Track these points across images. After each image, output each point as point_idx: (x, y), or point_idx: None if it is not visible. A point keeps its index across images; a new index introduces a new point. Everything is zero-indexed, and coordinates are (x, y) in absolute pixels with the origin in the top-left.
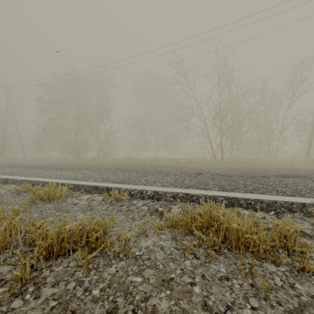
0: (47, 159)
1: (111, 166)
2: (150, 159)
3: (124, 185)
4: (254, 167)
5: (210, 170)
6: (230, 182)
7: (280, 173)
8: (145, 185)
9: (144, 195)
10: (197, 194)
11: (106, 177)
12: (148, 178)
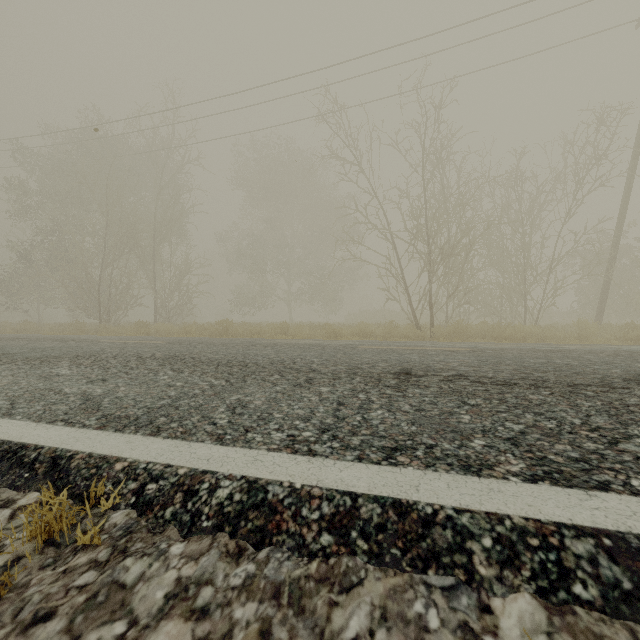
0: (27, 326)
1: (161, 345)
2: (272, 325)
3: (136, 439)
4: (527, 348)
5: (428, 360)
6: (531, 415)
7: (632, 370)
8: (219, 442)
9: (199, 508)
10: (450, 511)
11: (103, 393)
12: (243, 399)
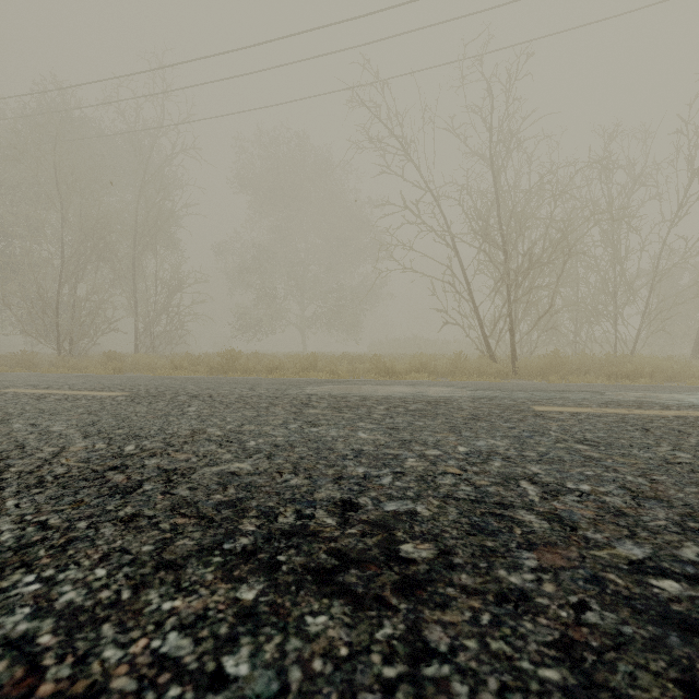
0: None
1: (108, 407)
2: (294, 357)
3: None
4: None
5: None
6: None
7: None
8: None
9: None
10: None
11: None
12: None
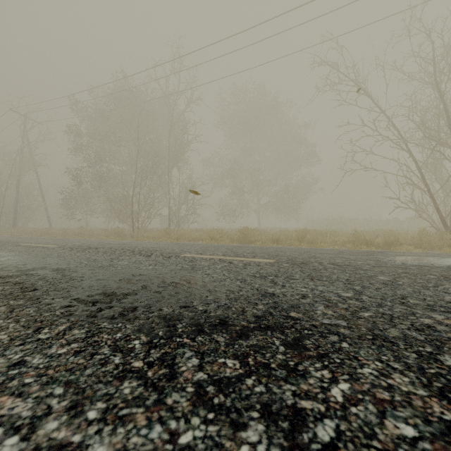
0: (83, 231)
1: (309, 273)
2: (284, 232)
3: None
4: None
5: None
6: None
7: None
8: None
9: None
10: None
11: None
12: None
